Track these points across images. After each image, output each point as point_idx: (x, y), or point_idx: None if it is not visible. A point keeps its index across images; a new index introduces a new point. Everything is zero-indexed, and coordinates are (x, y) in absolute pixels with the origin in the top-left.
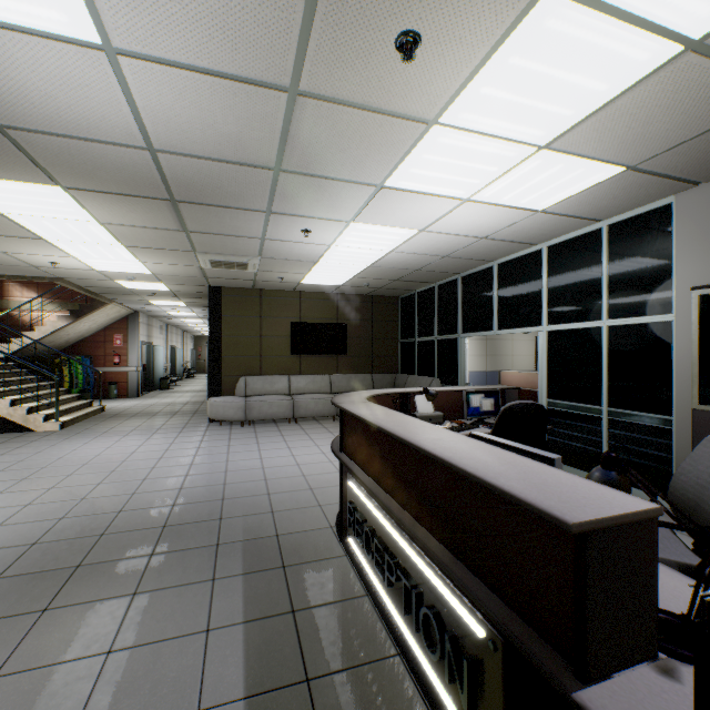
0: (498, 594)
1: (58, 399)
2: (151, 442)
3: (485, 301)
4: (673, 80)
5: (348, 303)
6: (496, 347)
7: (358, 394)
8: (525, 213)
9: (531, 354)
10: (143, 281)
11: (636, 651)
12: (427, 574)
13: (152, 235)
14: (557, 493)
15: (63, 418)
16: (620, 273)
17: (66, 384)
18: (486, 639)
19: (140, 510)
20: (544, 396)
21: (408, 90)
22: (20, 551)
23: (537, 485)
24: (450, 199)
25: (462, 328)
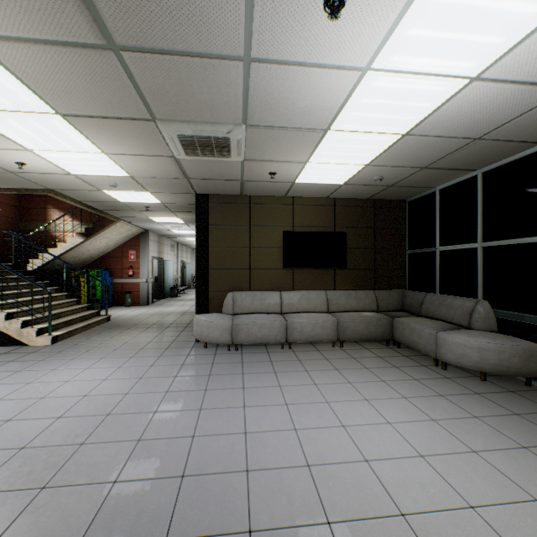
0: None
1: (50, 313)
2: (119, 373)
3: None
4: None
5: (346, 209)
6: None
7: None
8: None
9: None
10: (128, 189)
11: None
12: None
13: (73, 74)
14: None
15: (59, 331)
16: None
17: (83, 294)
18: None
19: None
20: None
21: None
22: None
23: None
24: None
25: None
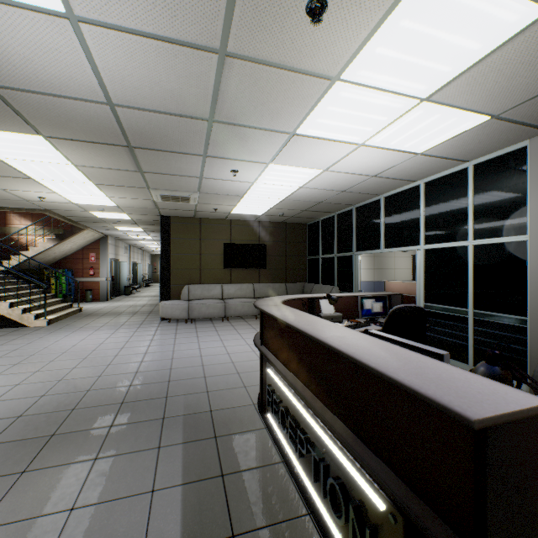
0: (398, 473)
1: (45, 302)
2: (115, 335)
3: (374, 226)
4: (536, 39)
5: (268, 228)
6: (382, 263)
7: (275, 299)
8: (407, 155)
9: (409, 268)
10: (110, 211)
11: (530, 535)
12: (333, 450)
13: (115, 175)
14: (453, 388)
15: (50, 317)
16: (483, 203)
17: (52, 290)
18: (386, 512)
19: (104, 390)
20: (421, 300)
21: (316, 50)
22: (8, 423)
23: (434, 380)
24: (348, 144)
25: (355, 248)
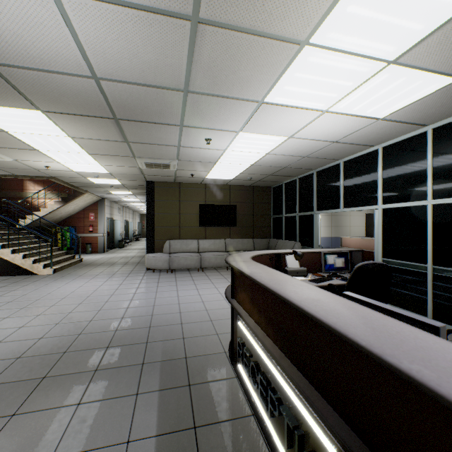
0: None
1: (51, 254)
2: (107, 283)
3: (333, 188)
4: None
5: (237, 191)
6: (338, 221)
7: (245, 254)
8: (368, 121)
9: (363, 225)
10: (104, 178)
11: None
12: (309, 422)
13: (105, 145)
14: None
15: (55, 266)
16: (443, 164)
17: (59, 244)
18: None
19: (93, 334)
20: (379, 256)
21: (287, 12)
22: (8, 364)
23: (450, 371)
24: (313, 111)
25: (316, 207)
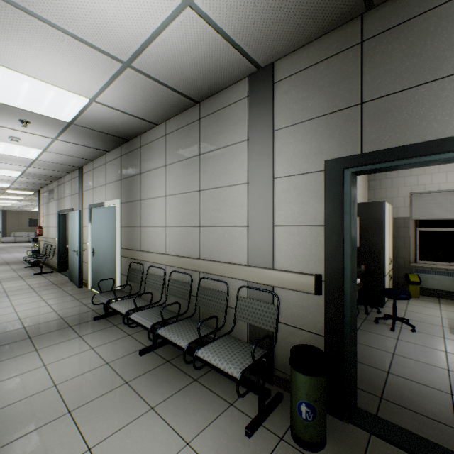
0: None
1: None
2: None
3: None
4: None
5: None
6: None
7: None
8: None
9: None
10: None
11: None
12: None
13: None
14: None
15: None
16: None
17: None
18: None
19: (3, 246)
20: None
21: None
22: None
23: None
24: None
25: None
